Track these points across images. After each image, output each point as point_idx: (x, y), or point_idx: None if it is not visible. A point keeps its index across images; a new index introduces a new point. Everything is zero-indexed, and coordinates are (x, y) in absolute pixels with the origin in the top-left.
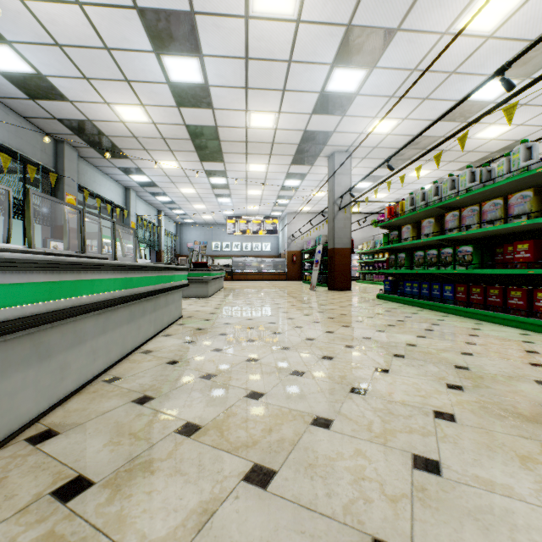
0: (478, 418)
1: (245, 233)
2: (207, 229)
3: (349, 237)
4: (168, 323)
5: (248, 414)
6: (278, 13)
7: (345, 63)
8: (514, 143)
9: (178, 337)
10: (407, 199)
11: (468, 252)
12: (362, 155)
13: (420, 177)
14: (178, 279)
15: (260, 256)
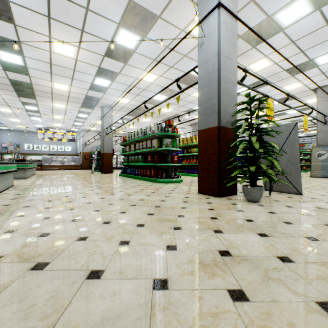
0: (103, 193)
1: (52, 140)
2: (20, 135)
3: (111, 148)
4: (8, 187)
5: (48, 197)
6: (66, 55)
7: (101, 77)
8: (176, 115)
9: (16, 190)
10: (127, 136)
11: (140, 158)
12: (118, 109)
13: (147, 121)
14: (13, 167)
15: (64, 154)
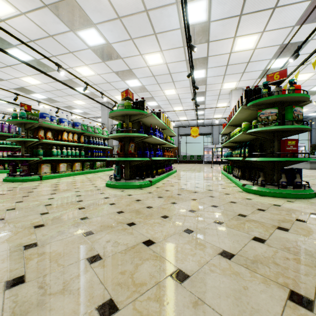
0: None
1: None
2: None
3: None
4: None
5: None
6: None
7: None
8: None
9: None
10: None
11: None
12: None
13: None
14: None
15: None
